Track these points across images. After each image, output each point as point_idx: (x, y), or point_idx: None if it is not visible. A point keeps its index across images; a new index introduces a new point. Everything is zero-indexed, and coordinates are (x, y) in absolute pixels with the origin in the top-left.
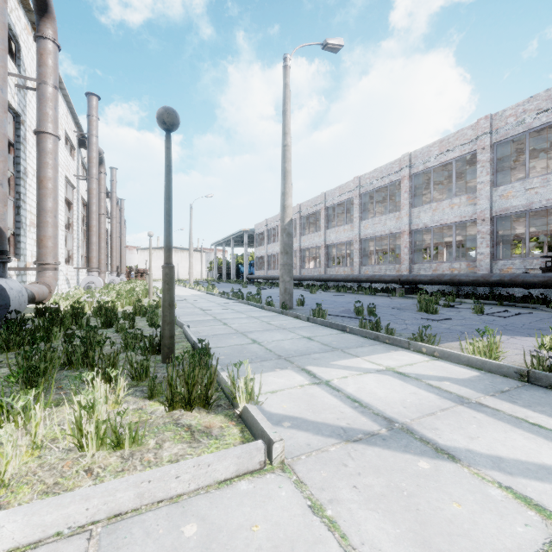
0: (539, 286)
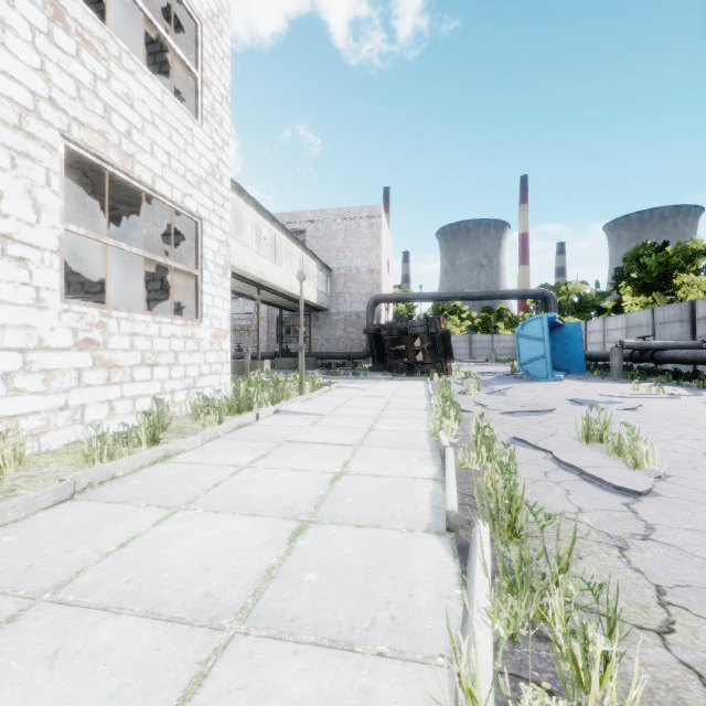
0: (232, 358)
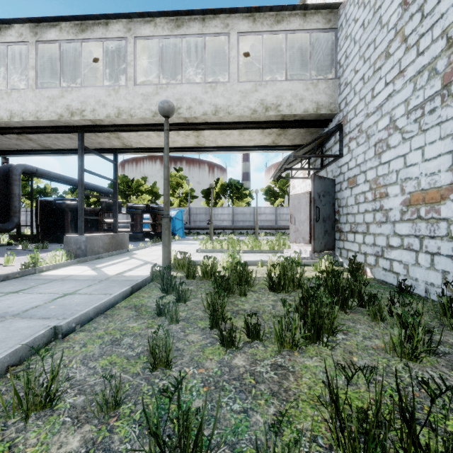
0: None
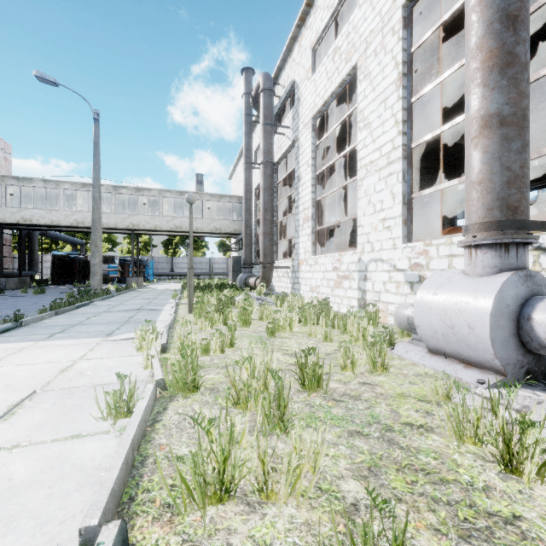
0: None
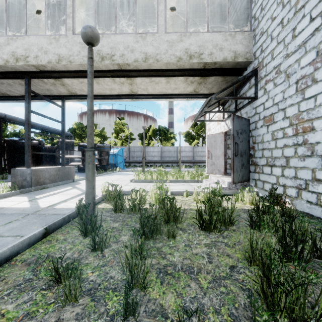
0: None
